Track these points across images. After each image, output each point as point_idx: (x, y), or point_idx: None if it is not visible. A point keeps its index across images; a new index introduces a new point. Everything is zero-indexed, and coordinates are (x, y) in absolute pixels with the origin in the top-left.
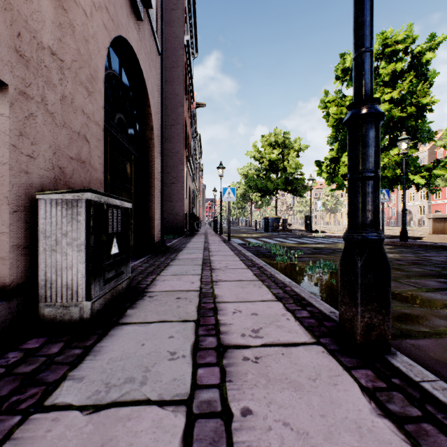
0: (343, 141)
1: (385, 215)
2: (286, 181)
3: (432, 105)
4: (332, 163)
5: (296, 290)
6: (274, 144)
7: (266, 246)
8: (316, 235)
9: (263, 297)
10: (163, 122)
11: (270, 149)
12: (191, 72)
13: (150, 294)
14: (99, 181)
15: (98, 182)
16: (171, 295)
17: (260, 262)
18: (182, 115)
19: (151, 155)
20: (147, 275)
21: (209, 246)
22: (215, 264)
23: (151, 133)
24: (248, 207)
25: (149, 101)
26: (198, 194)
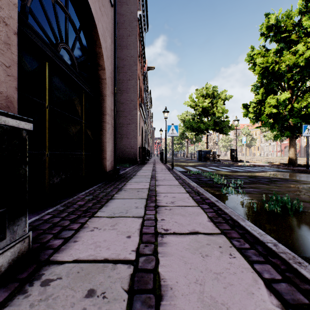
0: (268, 86)
1: None
2: (214, 123)
3: None
4: (258, 104)
5: (307, 275)
6: (206, 95)
7: (205, 174)
8: (241, 164)
9: (256, 302)
10: (115, 66)
11: (203, 99)
12: (143, 41)
13: (51, 272)
14: (6, 98)
15: (2, 99)
16: (82, 280)
17: (209, 197)
18: (136, 72)
19: (103, 93)
20: (78, 216)
21: (156, 175)
22: (161, 198)
23: (103, 73)
24: (186, 143)
25: (99, 42)
26: (149, 134)
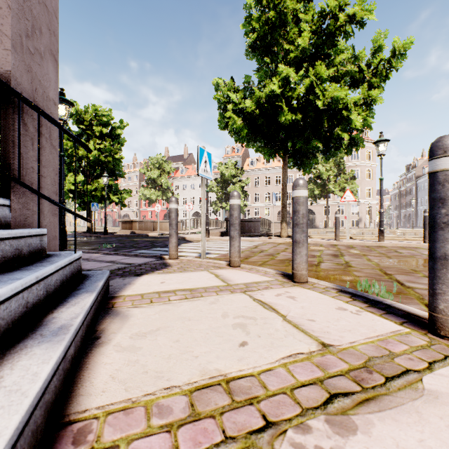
0: (70, 164)
1: (112, 217)
2: None
3: (122, 159)
4: None
5: None
6: None
7: None
8: None
9: None
10: None
11: None
12: None
13: None
14: None
15: None
16: None
17: None
18: None
19: None
20: None
21: None
22: None
23: None
24: None
25: None
26: None
